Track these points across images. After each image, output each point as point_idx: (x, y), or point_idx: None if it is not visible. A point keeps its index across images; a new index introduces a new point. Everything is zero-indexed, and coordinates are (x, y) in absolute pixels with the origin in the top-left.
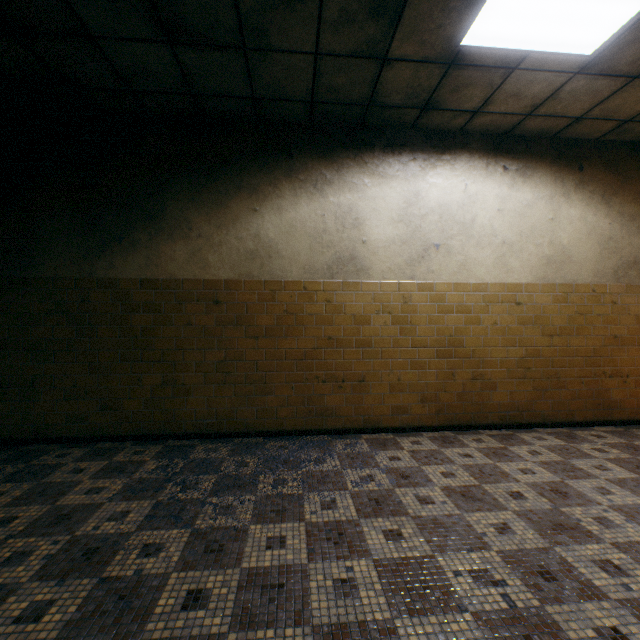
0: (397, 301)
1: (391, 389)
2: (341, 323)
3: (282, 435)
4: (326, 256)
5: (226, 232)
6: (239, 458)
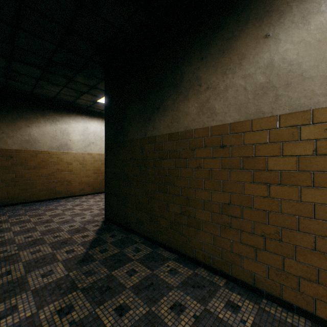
0: (81, 158)
1: (79, 183)
2: (62, 164)
3: (40, 201)
4: (57, 143)
5: (16, 132)
6: (28, 207)
